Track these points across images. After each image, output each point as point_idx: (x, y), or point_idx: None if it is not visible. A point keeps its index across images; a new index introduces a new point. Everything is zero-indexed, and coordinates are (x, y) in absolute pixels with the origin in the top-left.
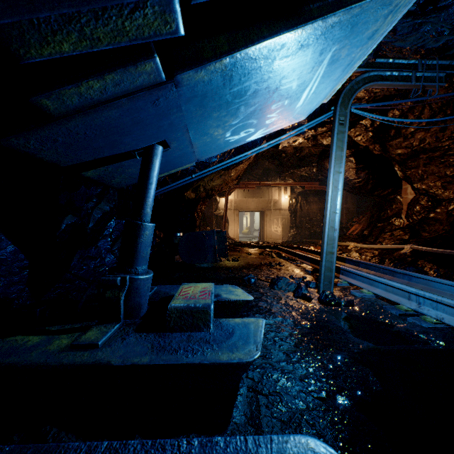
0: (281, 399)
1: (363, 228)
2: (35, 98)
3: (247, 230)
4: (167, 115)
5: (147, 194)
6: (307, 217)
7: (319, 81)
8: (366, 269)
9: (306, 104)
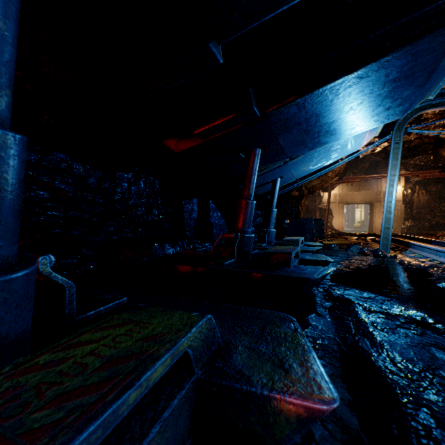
0: None
1: None
2: None
3: (359, 223)
4: (282, 170)
5: (274, 198)
6: (426, 207)
7: (354, 141)
8: (443, 247)
9: (355, 146)
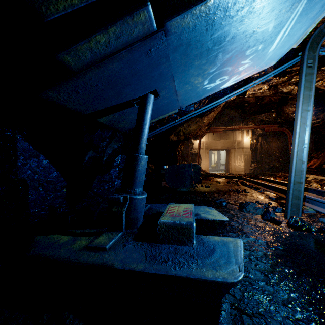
0: (267, 323)
1: (322, 162)
2: (59, 55)
3: (215, 164)
4: (157, 65)
5: (142, 132)
6: (266, 154)
7: (296, 20)
8: None
9: (278, 48)
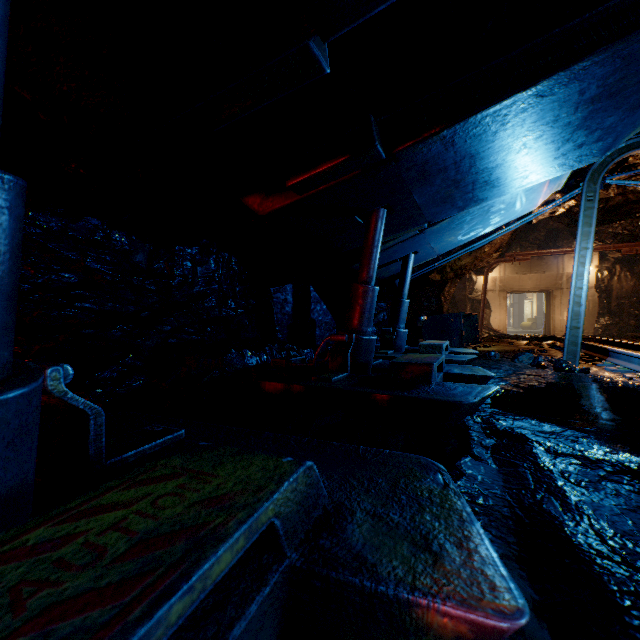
0: None
1: None
2: None
3: (530, 322)
4: (418, 242)
5: (405, 283)
6: (632, 298)
7: (525, 197)
8: None
9: (526, 205)
